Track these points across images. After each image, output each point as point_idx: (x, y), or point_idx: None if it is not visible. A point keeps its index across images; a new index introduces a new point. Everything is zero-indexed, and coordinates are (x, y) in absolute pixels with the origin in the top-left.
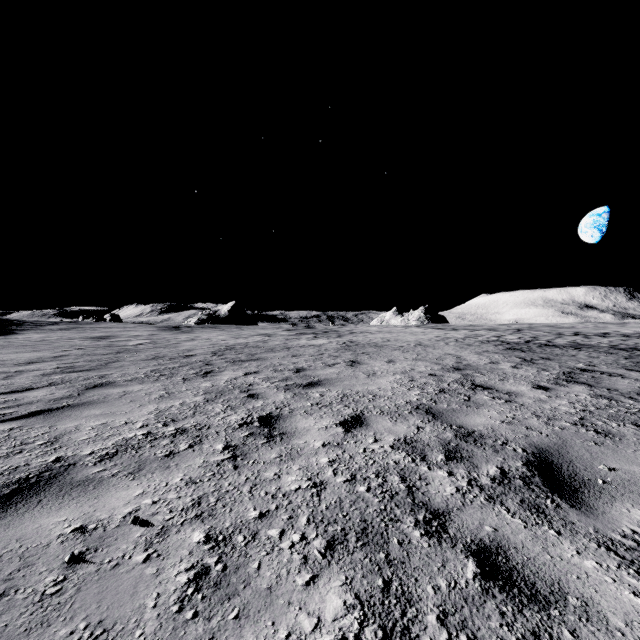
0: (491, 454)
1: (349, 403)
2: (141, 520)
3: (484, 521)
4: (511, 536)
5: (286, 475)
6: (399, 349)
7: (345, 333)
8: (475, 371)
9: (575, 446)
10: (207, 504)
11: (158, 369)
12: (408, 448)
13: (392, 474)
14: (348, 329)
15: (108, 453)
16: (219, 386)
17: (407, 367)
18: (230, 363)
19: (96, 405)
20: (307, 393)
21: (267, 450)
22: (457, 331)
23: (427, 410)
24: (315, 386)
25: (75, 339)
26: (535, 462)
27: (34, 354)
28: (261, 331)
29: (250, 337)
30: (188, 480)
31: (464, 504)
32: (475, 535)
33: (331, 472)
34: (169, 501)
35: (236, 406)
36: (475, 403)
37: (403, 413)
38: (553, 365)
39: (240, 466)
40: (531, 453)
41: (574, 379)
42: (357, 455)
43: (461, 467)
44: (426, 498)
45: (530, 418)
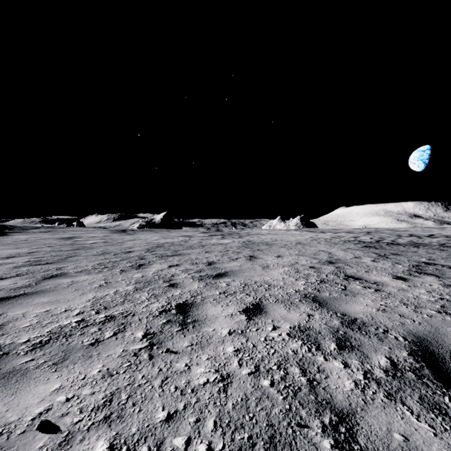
0: (377, 343)
1: (250, 292)
2: (48, 424)
3: (391, 426)
4: (425, 448)
5: (195, 366)
6: (284, 247)
7: (244, 235)
8: (345, 264)
9: (448, 334)
10: (118, 402)
11: (103, 262)
12: (303, 336)
13: (292, 365)
14: (246, 232)
15: (41, 341)
16: (147, 277)
17: (292, 261)
18: (159, 258)
19: (46, 293)
20: (216, 283)
21: (180, 338)
22: (324, 233)
23: (313, 298)
24: (222, 277)
25: (49, 239)
26: (419, 352)
27: (15, 250)
28: (184, 233)
29: (176, 238)
30: (105, 372)
31: (366, 403)
32: (387, 446)
33: (236, 363)
34: (82, 398)
35: (159, 294)
36: (351, 292)
37: (294, 301)
38: (403, 259)
39: (155, 356)
40: (412, 342)
41: (423, 271)
42: (259, 344)
43: (354, 357)
44: (328, 395)
45: (400, 306)
